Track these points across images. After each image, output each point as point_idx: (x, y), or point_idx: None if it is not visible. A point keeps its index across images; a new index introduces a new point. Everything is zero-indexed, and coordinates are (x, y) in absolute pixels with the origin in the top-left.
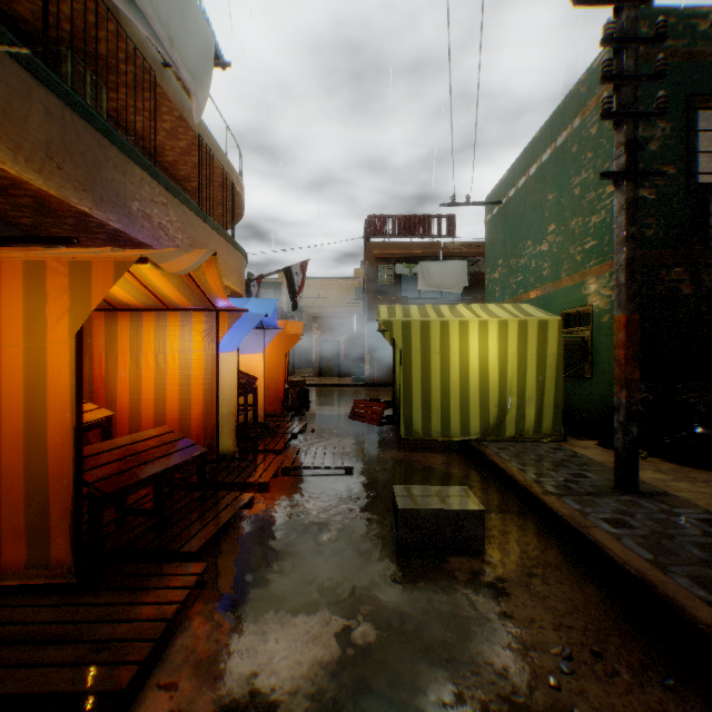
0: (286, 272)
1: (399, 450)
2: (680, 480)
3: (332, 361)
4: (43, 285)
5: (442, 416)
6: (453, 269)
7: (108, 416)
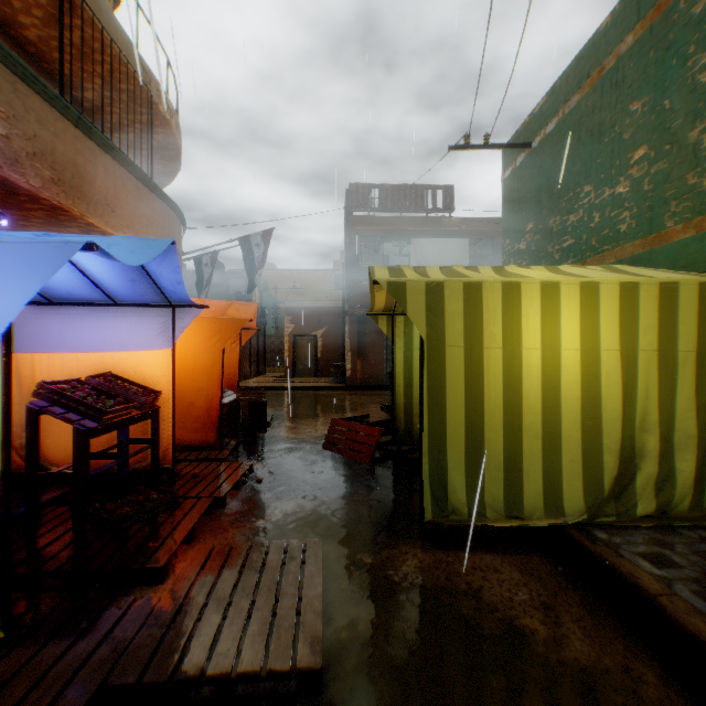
0: (243, 242)
1: (419, 541)
2: None
3: (307, 358)
4: None
5: (506, 475)
6: (452, 249)
7: None
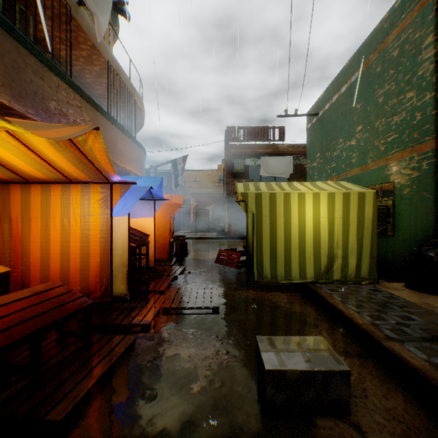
0: (173, 162)
1: (253, 289)
2: None
3: (203, 222)
4: None
5: (285, 264)
6: (283, 162)
7: (2, 273)
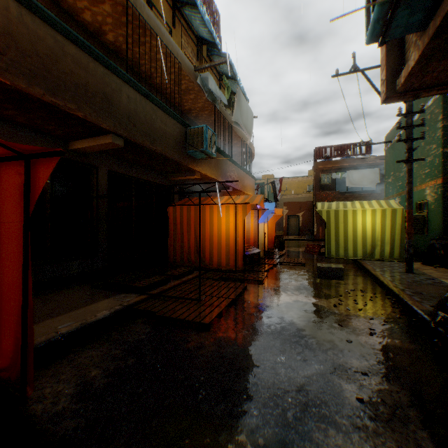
0: (272, 184)
1: (325, 262)
2: (440, 272)
3: (294, 226)
4: (237, 210)
5: (344, 249)
6: (368, 174)
7: None
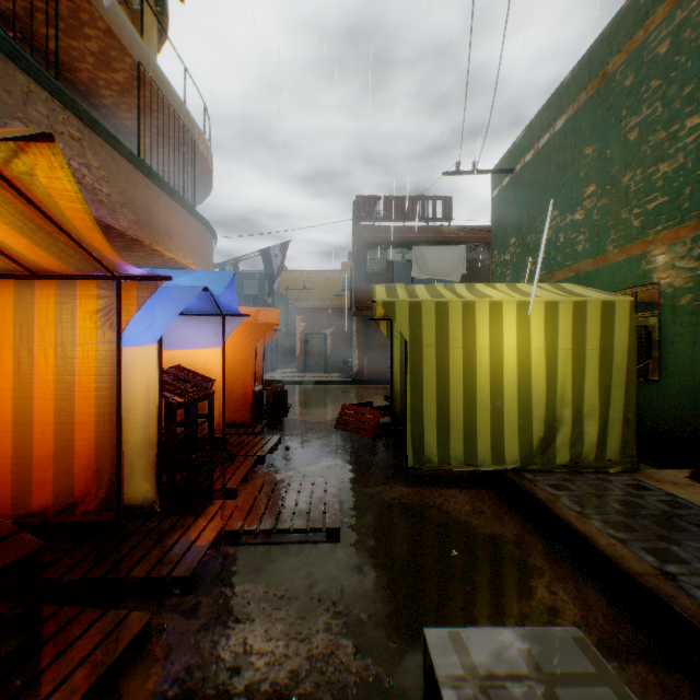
0: (263, 254)
1: (405, 482)
2: None
3: (317, 355)
4: None
5: (465, 436)
6: (450, 255)
7: None
